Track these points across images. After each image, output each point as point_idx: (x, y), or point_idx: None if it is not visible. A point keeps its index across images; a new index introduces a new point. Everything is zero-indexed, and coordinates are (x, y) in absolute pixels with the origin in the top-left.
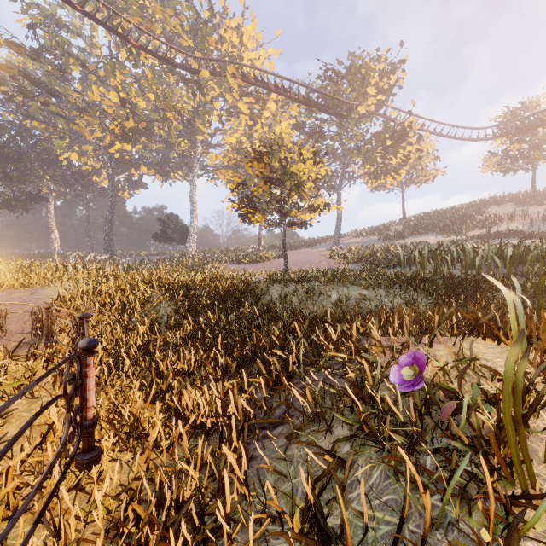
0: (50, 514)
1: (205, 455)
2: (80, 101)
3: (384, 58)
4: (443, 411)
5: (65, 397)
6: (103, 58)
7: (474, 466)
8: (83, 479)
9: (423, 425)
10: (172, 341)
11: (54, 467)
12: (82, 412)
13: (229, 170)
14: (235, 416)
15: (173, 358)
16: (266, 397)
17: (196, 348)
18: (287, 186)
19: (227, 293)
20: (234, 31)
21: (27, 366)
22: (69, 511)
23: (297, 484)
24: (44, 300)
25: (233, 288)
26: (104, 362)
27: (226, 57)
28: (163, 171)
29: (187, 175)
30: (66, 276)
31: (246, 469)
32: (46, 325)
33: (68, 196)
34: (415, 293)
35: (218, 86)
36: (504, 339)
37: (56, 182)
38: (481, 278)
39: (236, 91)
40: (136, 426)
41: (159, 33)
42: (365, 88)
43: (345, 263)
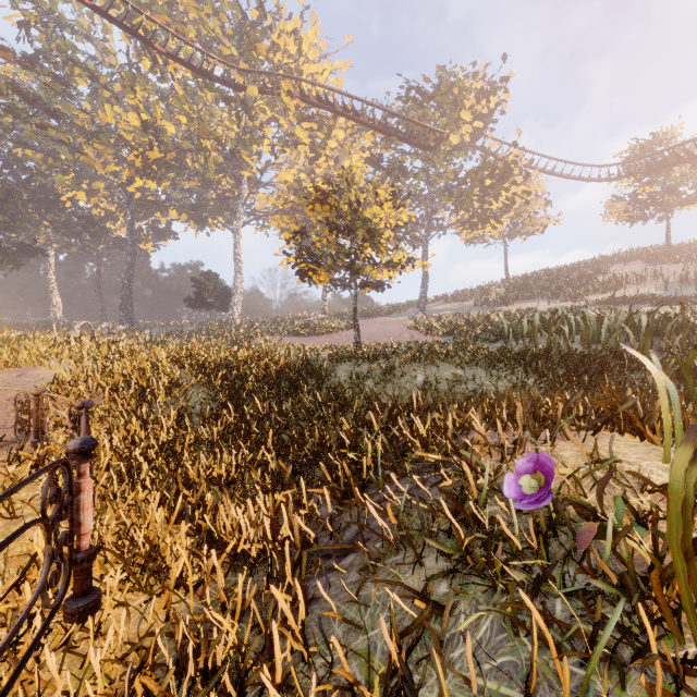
0: (23, 689)
1: (247, 599)
2: (89, 123)
3: (482, 74)
4: (579, 537)
5: (43, 522)
6: (120, 68)
7: (625, 615)
8: (73, 637)
9: (549, 554)
10: (207, 438)
11: (35, 616)
12: (72, 541)
13: (285, 215)
14: (290, 540)
15: (207, 461)
16: (332, 514)
17: (239, 447)
18: (358, 235)
19: (280, 373)
20: (290, 36)
21: (7, 473)
22: (54, 681)
23: (375, 638)
24: (36, 384)
25: (288, 368)
26: (114, 466)
27: (280, 70)
28: (198, 216)
29: (229, 222)
30: (68, 352)
31: (304, 618)
32: (35, 417)
33: (73, 248)
34: (525, 373)
35: (270, 107)
36: (650, 434)
37: (57, 229)
38: (609, 354)
39: (293, 114)
40: (153, 557)
41: (192, 37)
42: (458, 112)
43: (434, 335)
